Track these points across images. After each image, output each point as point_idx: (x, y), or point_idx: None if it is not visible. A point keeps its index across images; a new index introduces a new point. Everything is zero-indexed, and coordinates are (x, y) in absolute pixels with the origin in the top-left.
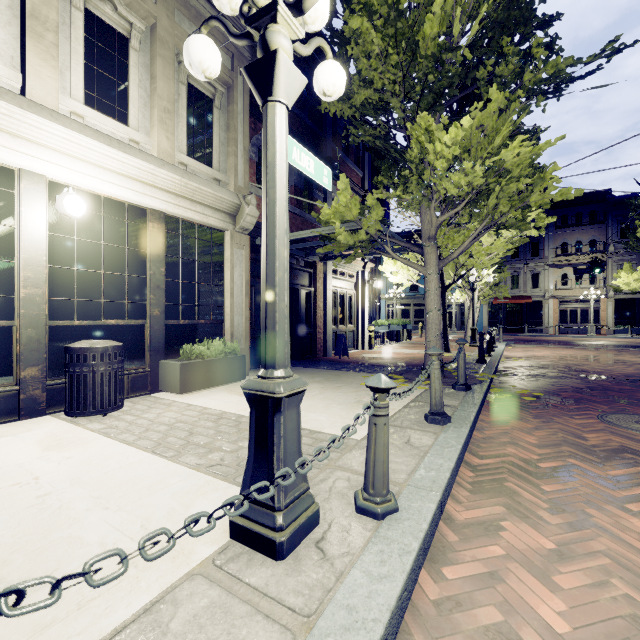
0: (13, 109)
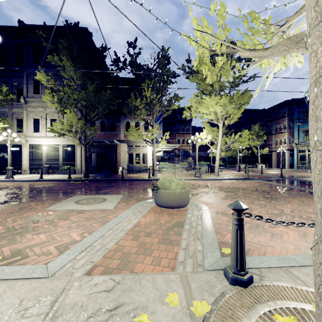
0: (39, 138)
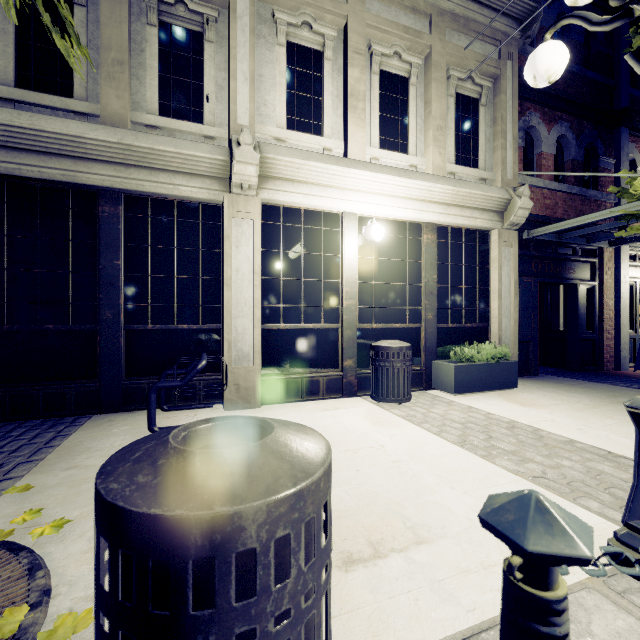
0: (343, 170)
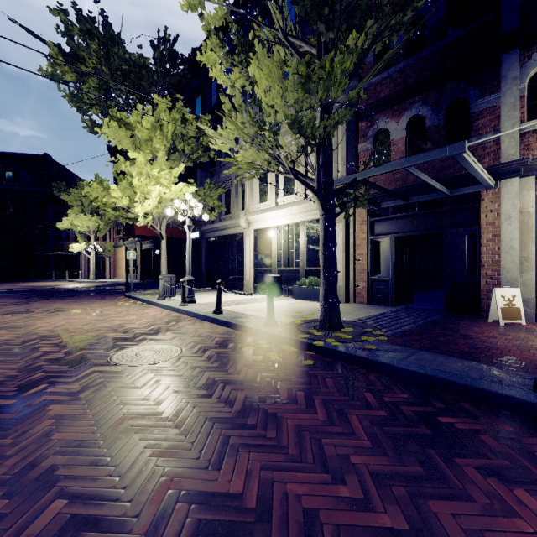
0: (264, 214)
